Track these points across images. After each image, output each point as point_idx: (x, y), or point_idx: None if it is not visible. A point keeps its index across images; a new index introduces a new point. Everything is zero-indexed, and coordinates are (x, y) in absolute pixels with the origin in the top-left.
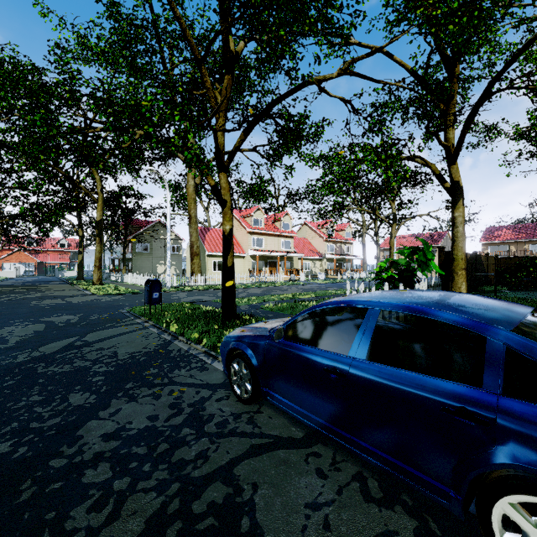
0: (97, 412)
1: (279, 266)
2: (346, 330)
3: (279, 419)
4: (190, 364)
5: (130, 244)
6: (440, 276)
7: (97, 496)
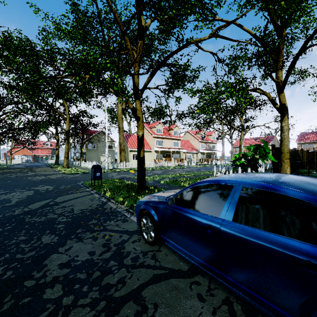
0: (58, 248)
1: (172, 157)
2: (215, 198)
3: (172, 256)
4: (117, 217)
5: (85, 144)
6: (272, 163)
7: (51, 309)
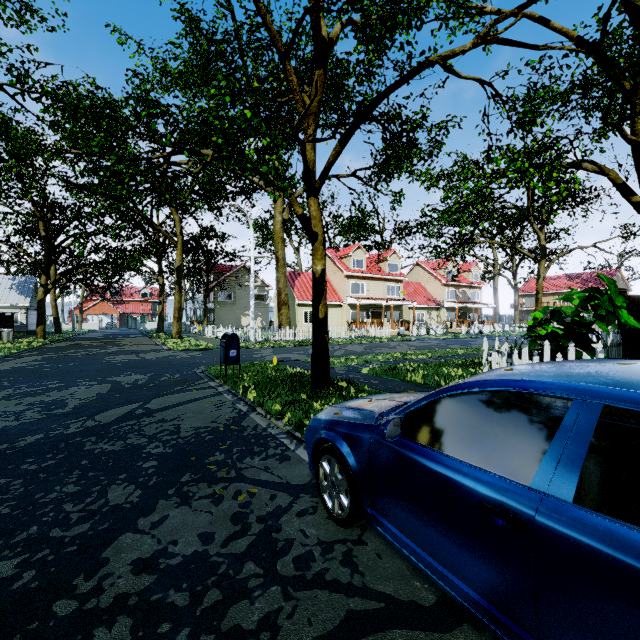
0: (137, 519)
1: (385, 317)
2: (500, 420)
3: (393, 560)
4: (267, 449)
5: (212, 293)
6: (621, 331)
7: None
